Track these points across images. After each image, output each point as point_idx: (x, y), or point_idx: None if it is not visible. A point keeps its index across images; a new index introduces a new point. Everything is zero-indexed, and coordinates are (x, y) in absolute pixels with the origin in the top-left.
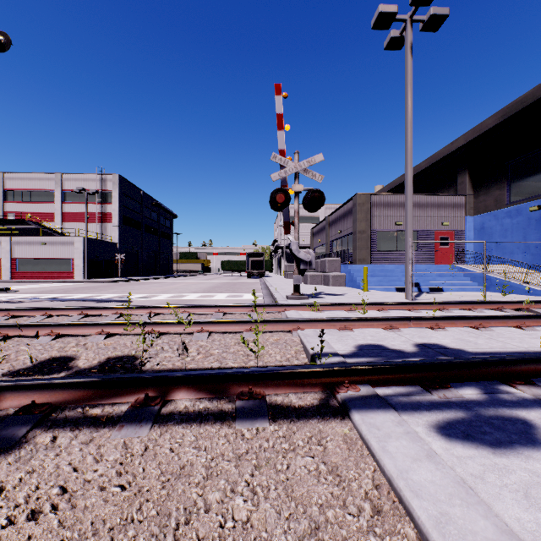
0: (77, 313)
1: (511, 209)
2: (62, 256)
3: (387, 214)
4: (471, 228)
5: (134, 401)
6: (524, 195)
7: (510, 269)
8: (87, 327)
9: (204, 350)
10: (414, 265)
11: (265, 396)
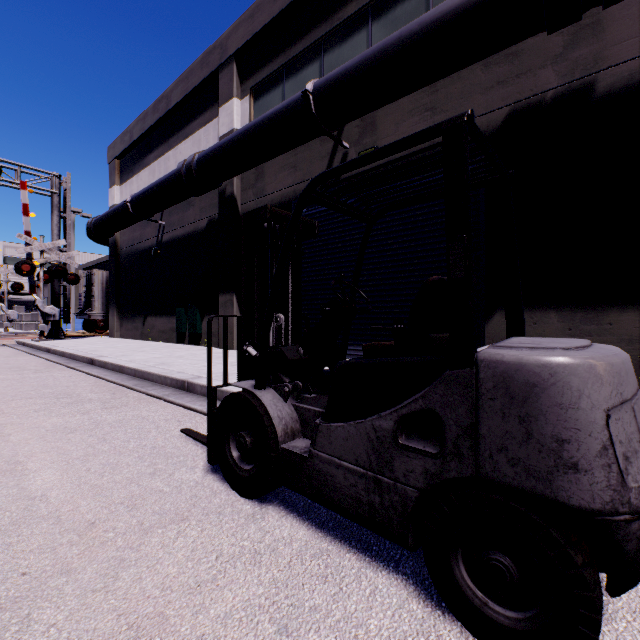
0: None
1: None
2: None
3: None
4: None
5: None
6: None
7: None
8: None
9: None
10: None
11: None
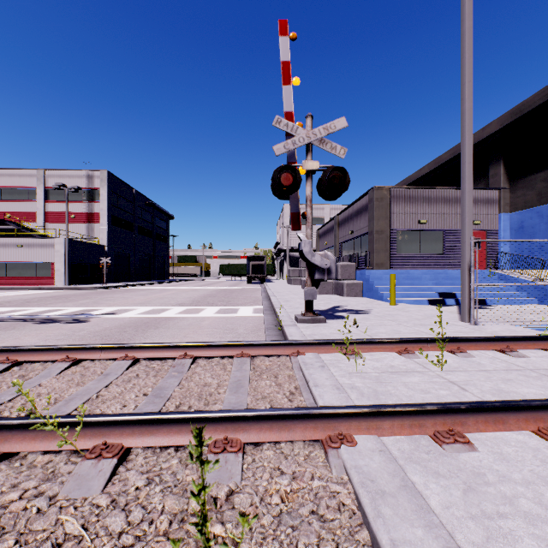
0: None
1: None
2: (41, 260)
3: (409, 211)
4: (506, 228)
5: None
6: None
7: None
8: None
9: None
10: (445, 270)
11: None
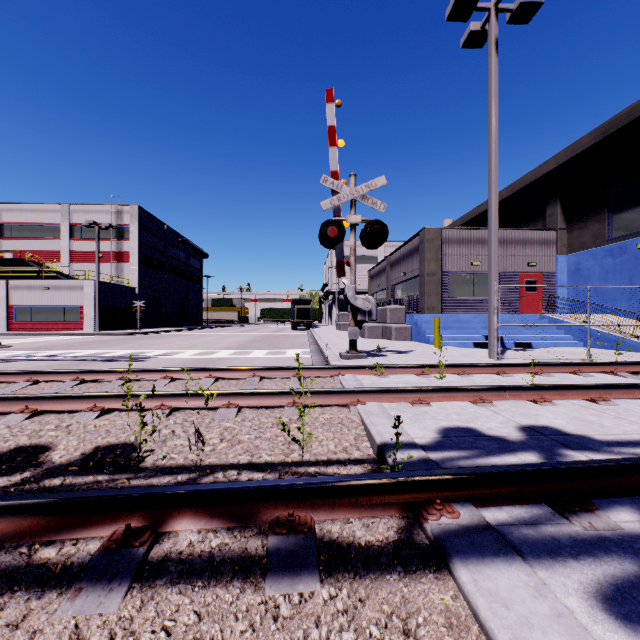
0: (71, 378)
1: (614, 246)
2: (69, 303)
3: (462, 252)
4: (563, 270)
5: (108, 539)
6: (630, 229)
7: (612, 319)
8: (75, 401)
9: (231, 435)
10: None
11: (313, 527)
